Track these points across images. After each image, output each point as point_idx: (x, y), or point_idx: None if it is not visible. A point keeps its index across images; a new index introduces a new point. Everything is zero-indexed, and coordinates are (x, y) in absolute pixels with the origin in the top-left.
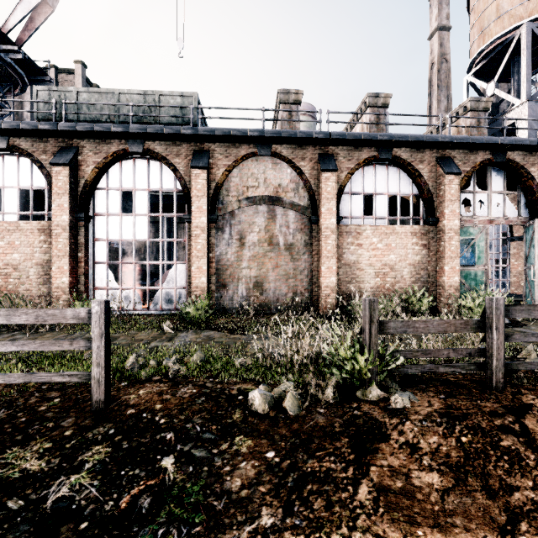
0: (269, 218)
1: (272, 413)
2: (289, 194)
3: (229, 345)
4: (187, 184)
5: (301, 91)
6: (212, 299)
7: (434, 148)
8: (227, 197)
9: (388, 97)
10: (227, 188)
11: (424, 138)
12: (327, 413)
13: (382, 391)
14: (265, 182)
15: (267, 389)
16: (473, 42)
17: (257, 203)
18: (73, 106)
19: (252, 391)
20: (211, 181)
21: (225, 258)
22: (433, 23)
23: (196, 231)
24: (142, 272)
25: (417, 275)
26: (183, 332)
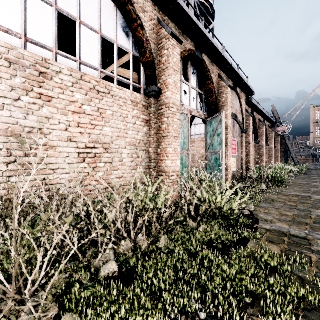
0: None
1: None
2: None
3: None
4: None
5: None
6: None
7: (156, 3)
8: None
9: None
10: None
11: None
12: None
13: None
14: None
15: None
16: None
17: None
18: None
19: None
20: None
21: None
22: None
23: None
24: None
25: (138, 158)
26: None
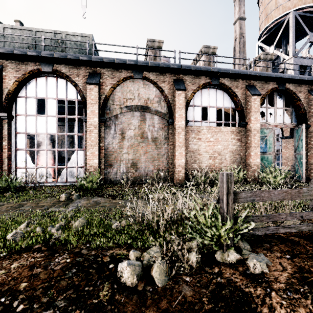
0: (141, 120)
1: (141, 285)
2: (154, 105)
3: (111, 208)
4: (85, 95)
5: (162, 40)
6: (102, 174)
7: (244, 79)
8: (112, 105)
9: (215, 49)
10: (112, 99)
11: (239, 71)
12: (193, 282)
13: (238, 254)
14: (138, 96)
15: (137, 255)
16: (262, 22)
17: (133, 110)
18: (0, 37)
19: (121, 262)
20: (101, 94)
21: (111, 146)
22: (236, 15)
23: (90, 127)
24: (59, 157)
25: (234, 158)
26: (78, 198)
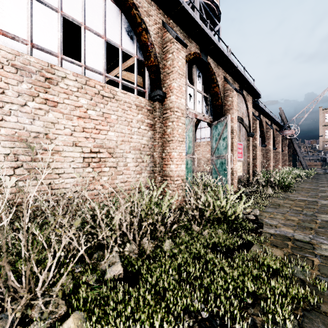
0: None
1: None
2: None
3: None
4: None
5: None
6: None
7: (160, 6)
8: None
9: None
10: None
11: None
12: None
13: None
14: None
15: None
16: None
17: None
18: None
19: None
20: None
21: None
22: None
23: None
24: None
25: (143, 163)
26: None
